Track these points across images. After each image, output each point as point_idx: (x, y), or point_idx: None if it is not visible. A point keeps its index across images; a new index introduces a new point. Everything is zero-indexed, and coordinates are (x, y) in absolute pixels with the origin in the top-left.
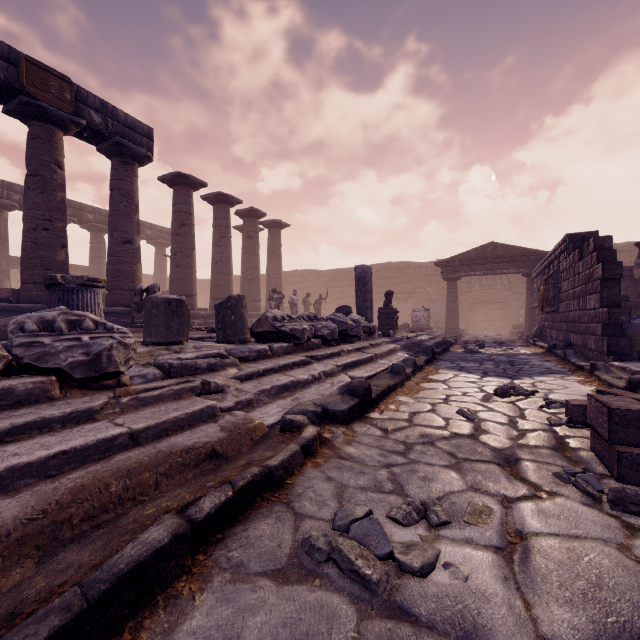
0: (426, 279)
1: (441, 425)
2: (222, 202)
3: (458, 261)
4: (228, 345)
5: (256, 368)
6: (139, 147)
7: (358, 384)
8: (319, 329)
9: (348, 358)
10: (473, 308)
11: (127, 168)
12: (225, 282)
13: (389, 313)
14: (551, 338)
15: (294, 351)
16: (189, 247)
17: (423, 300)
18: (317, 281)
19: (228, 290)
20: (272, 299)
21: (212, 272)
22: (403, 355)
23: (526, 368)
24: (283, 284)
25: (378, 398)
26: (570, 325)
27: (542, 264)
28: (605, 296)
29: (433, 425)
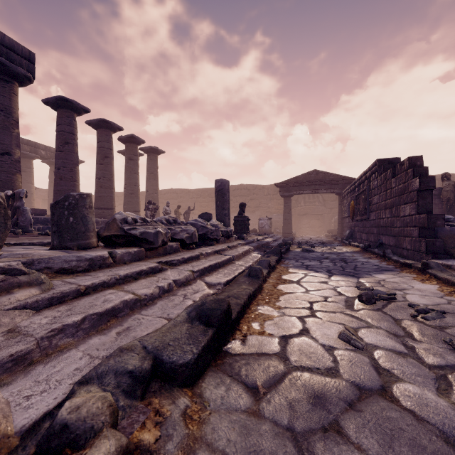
0: (267, 197)
1: (329, 366)
2: (105, 127)
3: (292, 183)
4: (54, 252)
5: (75, 285)
6: (17, 66)
7: (213, 305)
8: (178, 233)
9: (206, 261)
10: (299, 218)
11: (5, 85)
12: (107, 194)
13: (242, 220)
14: (361, 239)
15: (146, 256)
16: (72, 163)
17: (265, 212)
18: (187, 197)
19: (110, 201)
20: (148, 209)
21: (96, 186)
22: (256, 255)
23: (359, 265)
24: (161, 199)
25: (239, 316)
26: (381, 229)
27: (352, 185)
28: (421, 204)
29: (319, 367)
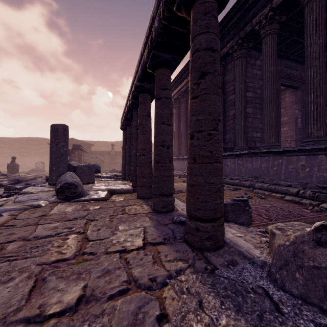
0: None
1: None
2: None
3: None
4: None
5: None
6: None
7: None
8: None
9: None
10: None
11: None
12: None
13: (13, 166)
14: None
15: None
16: None
17: None
18: None
19: None
20: None
21: None
22: (5, 182)
23: None
24: None
25: None
26: None
27: None
28: None
29: None
